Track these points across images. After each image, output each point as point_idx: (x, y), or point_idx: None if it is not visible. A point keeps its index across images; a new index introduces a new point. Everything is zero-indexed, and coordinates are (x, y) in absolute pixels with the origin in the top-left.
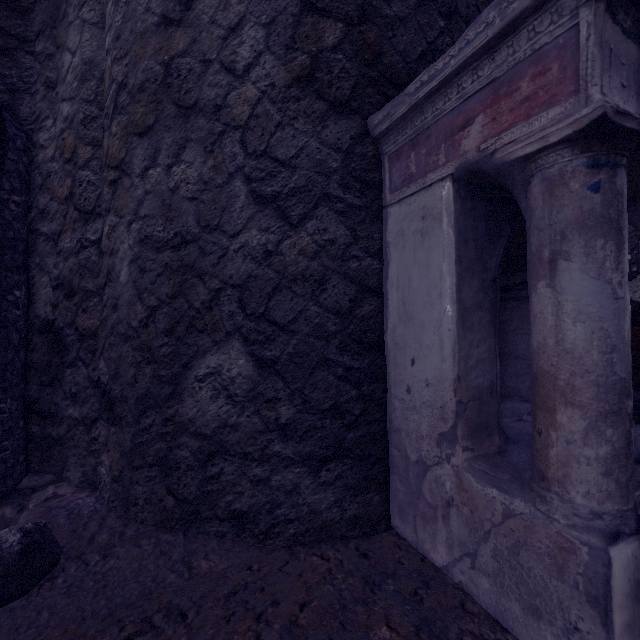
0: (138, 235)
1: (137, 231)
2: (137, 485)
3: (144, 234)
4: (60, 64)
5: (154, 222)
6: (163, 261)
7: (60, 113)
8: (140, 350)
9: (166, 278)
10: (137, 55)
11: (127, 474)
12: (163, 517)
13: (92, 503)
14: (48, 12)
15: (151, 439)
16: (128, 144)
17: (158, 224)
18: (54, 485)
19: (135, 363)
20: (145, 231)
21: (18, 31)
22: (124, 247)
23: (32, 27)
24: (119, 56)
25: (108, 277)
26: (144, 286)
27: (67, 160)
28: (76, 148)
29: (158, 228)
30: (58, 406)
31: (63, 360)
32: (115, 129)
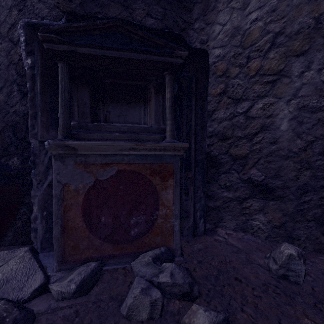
0: (296, 106)
1: (295, 104)
2: (297, 230)
3: (301, 105)
4: (210, 32)
5: (308, 98)
6: (315, 118)
7: (211, 55)
8: (298, 163)
9: (318, 126)
10: (292, 17)
11: (288, 224)
12: (318, 247)
13: (254, 238)
14: (201, 9)
15: (308, 207)
16: (286, 62)
17: (311, 99)
18: (218, 228)
19: (294, 169)
20: (301, 103)
21: (187, 20)
22: (283, 113)
23: (192, 17)
24: (274, 20)
25: (262, 129)
26: (301, 131)
27: (219, 76)
28: (228, 69)
29: (311, 101)
30: (214, 192)
31: (218, 170)
32: (272, 56)
